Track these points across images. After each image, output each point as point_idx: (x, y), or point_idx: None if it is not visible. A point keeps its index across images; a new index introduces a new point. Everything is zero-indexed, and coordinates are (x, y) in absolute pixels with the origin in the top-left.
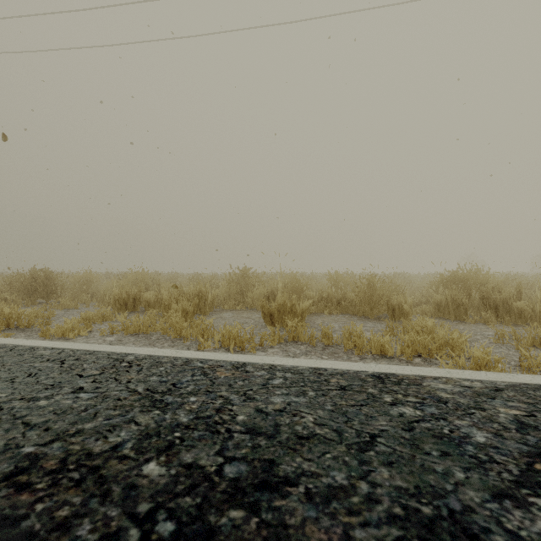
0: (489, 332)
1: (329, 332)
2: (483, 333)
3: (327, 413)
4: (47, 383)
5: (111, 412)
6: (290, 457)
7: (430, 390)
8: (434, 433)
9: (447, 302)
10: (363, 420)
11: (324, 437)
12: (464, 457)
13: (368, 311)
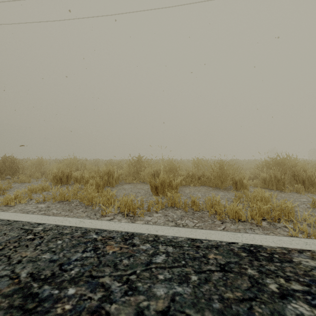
0: (303, 199)
1: (197, 201)
2: (300, 200)
3: None
4: None
5: None
6: None
7: (306, 271)
8: None
9: (271, 178)
10: None
11: None
12: None
13: (219, 184)
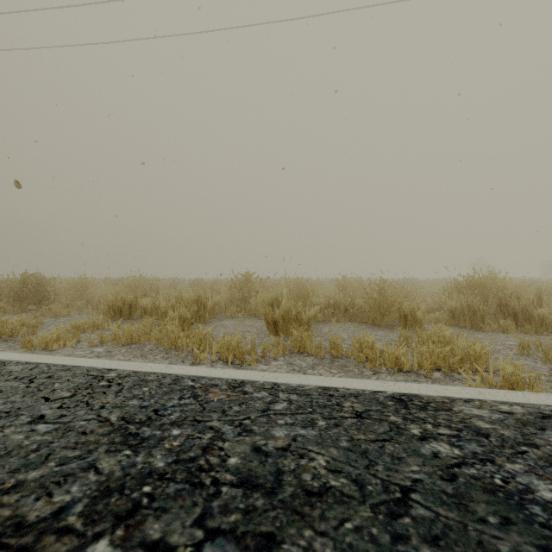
0: (509, 342)
1: (338, 343)
2: (504, 343)
3: (342, 453)
4: (3, 409)
5: (68, 453)
6: (296, 529)
7: (464, 418)
8: (483, 484)
9: (462, 309)
10: (388, 464)
11: (340, 492)
12: (534, 527)
13: (378, 319)
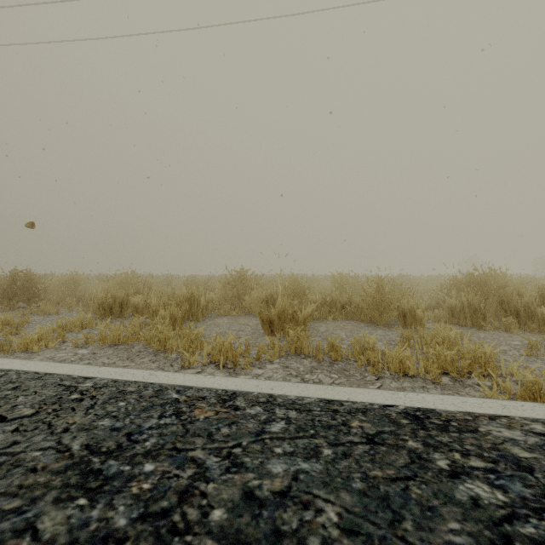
0: (514, 342)
1: (337, 344)
2: (509, 343)
3: (357, 500)
4: None
5: (4, 504)
6: None
7: (496, 443)
8: None
9: (463, 306)
10: (418, 518)
11: None
12: None
13: (376, 317)
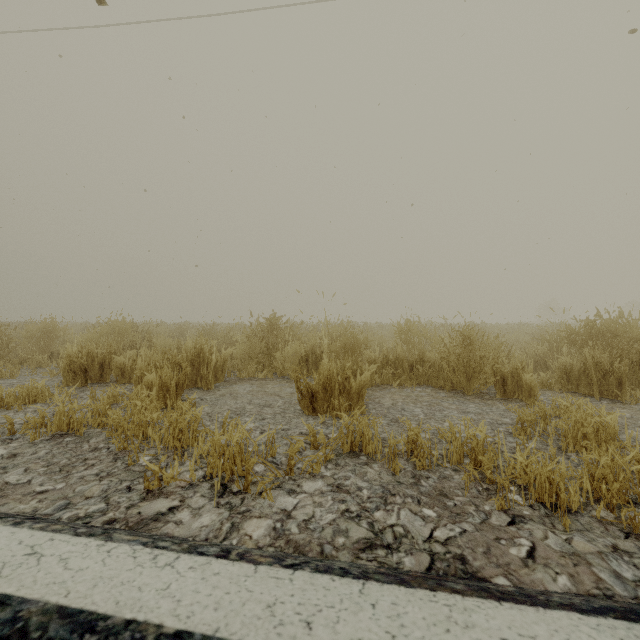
0: None
1: (424, 442)
2: None
3: None
4: None
5: None
6: None
7: None
8: None
9: (584, 368)
10: None
11: None
12: None
13: (463, 383)
